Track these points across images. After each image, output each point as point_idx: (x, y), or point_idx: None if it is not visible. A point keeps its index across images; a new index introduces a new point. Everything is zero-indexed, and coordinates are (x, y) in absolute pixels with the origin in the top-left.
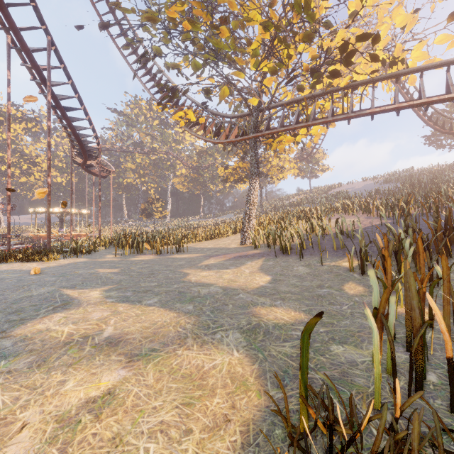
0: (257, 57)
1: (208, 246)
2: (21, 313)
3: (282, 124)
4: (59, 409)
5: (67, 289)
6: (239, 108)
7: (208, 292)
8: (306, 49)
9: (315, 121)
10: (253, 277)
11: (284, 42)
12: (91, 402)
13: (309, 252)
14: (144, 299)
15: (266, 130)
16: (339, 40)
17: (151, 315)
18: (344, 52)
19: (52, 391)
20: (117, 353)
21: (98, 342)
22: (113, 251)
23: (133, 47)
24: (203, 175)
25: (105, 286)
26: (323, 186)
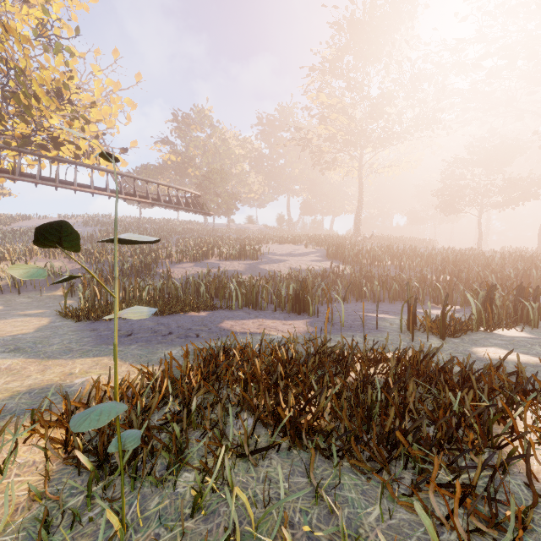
0: None
1: None
2: None
3: None
4: None
5: None
6: None
7: None
8: (21, 125)
9: (24, 178)
10: None
11: (2, 117)
12: None
13: (24, 290)
14: None
15: None
16: (52, 135)
17: None
18: (54, 140)
19: None
20: None
21: None
22: None
23: None
24: None
25: None
26: (1, 215)
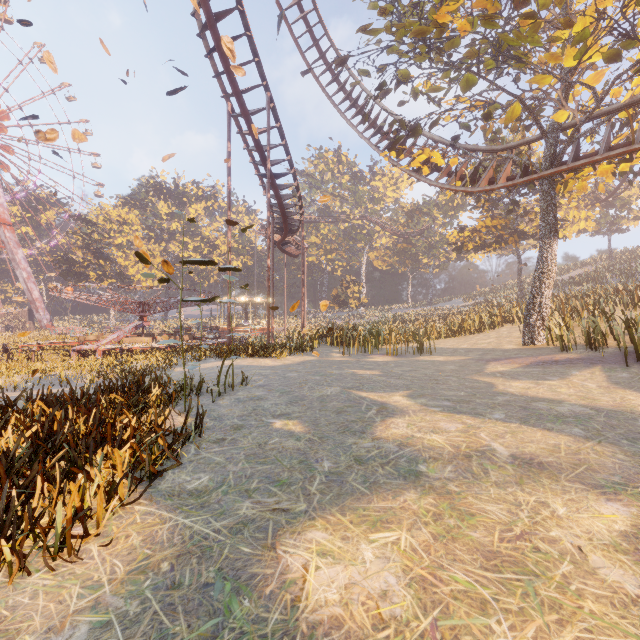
0: (584, 43)
1: (461, 346)
2: (350, 414)
3: (607, 145)
4: (596, 537)
5: (356, 390)
6: (499, 134)
7: (571, 411)
8: None
9: None
10: (620, 395)
11: None
12: (634, 538)
13: None
14: (480, 411)
15: (572, 159)
16: None
17: (529, 434)
18: None
19: (548, 513)
20: (564, 479)
21: (509, 460)
22: (332, 349)
23: (339, 82)
24: (414, 244)
25: (397, 390)
26: (637, 247)
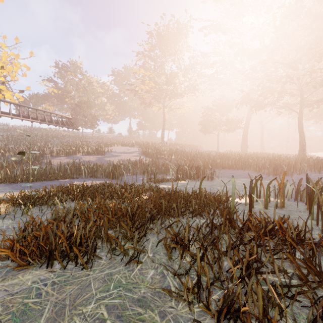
0: None
1: None
2: None
3: None
4: None
5: None
6: None
7: None
8: None
9: None
10: None
11: None
12: None
13: None
14: None
15: None
16: None
17: None
18: None
19: None
20: None
21: None
22: None
23: None
24: None
25: None
26: None
